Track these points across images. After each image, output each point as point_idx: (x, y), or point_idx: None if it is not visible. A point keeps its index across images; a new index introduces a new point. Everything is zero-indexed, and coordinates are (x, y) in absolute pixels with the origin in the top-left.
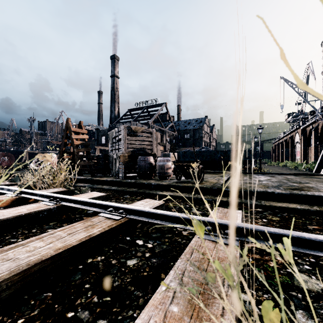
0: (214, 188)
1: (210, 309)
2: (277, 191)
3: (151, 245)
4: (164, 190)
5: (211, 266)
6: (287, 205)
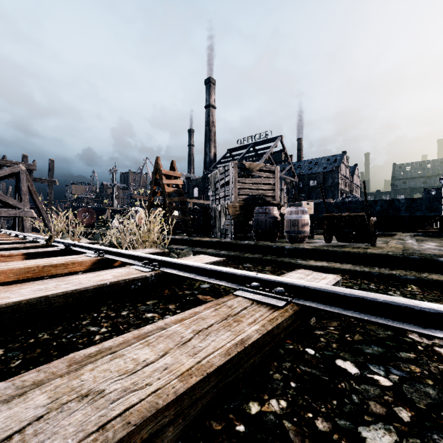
0: (413, 257)
1: None
2: None
3: (384, 379)
4: (307, 257)
5: None
6: None
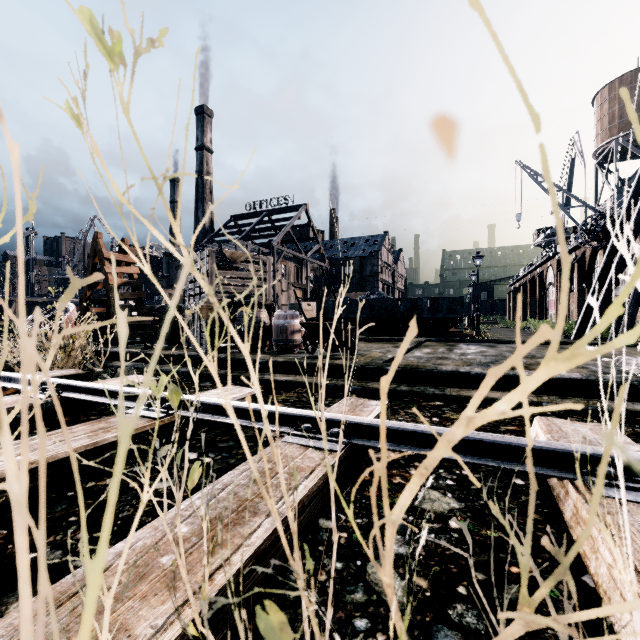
0: (369, 367)
1: (239, 529)
2: (476, 371)
3: (210, 459)
4: (281, 371)
5: (278, 479)
6: (488, 394)
